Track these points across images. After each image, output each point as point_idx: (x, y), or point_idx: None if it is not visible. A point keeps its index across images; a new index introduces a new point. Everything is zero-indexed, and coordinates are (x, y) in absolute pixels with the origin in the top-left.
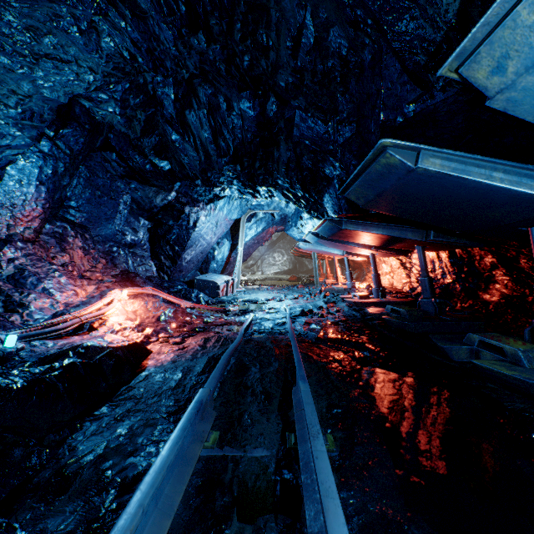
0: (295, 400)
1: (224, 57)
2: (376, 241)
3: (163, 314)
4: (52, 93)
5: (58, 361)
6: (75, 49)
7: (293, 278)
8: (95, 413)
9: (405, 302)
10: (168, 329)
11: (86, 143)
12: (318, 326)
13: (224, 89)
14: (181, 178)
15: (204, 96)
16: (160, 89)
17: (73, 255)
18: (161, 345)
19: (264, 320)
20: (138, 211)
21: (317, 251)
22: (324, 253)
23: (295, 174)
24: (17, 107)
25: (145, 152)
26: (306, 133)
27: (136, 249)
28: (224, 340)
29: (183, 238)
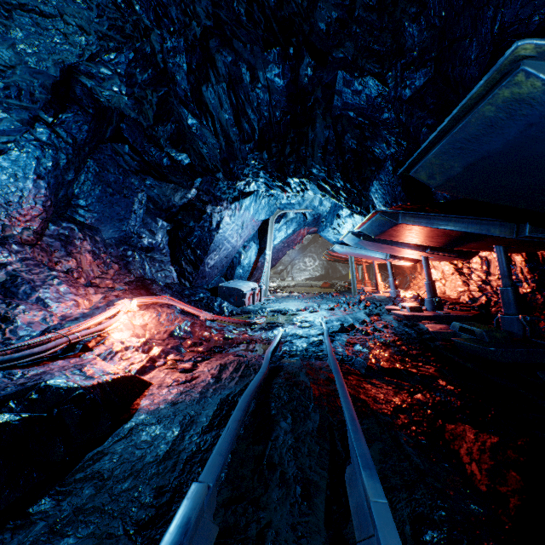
0: (354, 504)
1: None
2: (439, 240)
3: (178, 328)
4: (38, 63)
5: None
6: None
7: (325, 284)
8: (27, 511)
9: (469, 316)
10: (181, 349)
11: (91, 131)
12: (364, 348)
13: (247, 54)
14: (202, 174)
15: (222, 66)
16: (171, 60)
17: (80, 260)
18: (166, 371)
19: (296, 338)
20: (156, 211)
21: (355, 255)
22: (363, 257)
23: (334, 159)
24: None
25: (160, 143)
26: (351, 102)
27: (154, 254)
28: (244, 368)
29: (205, 241)
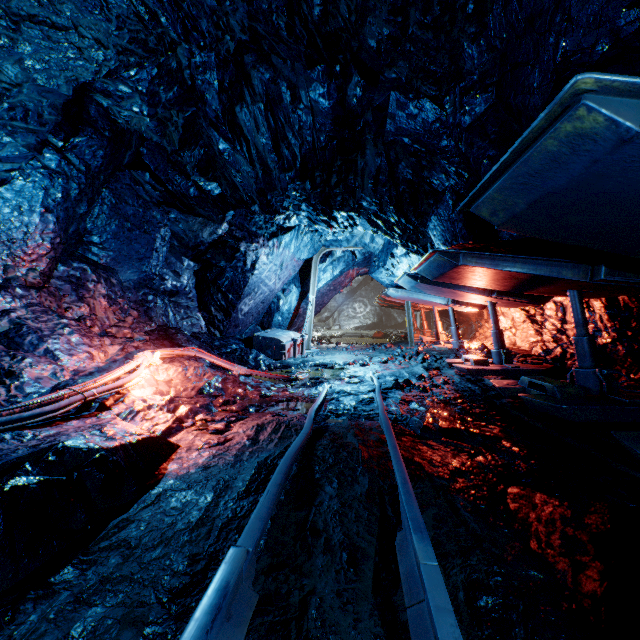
0: (405, 570)
1: (284, 3)
2: (506, 284)
3: (207, 384)
4: (48, 80)
5: (3, 480)
6: (71, 7)
7: (378, 334)
8: (49, 580)
9: (541, 370)
10: (211, 408)
11: (107, 156)
12: (421, 406)
13: (288, 71)
14: (235, 206)
15: (259, 83)
16: (200, 76)
17: (93, 306)
18: (196, 433)
19: (344, 395)
20: (181, 249)
21: (412, 300)
22: (421, 302)
23: (387, 191)
24: (2, 100)
25: (187, 170)
26: (405, 126)
27: (179, 298)
28: (284, 428)
29: (238, 283)
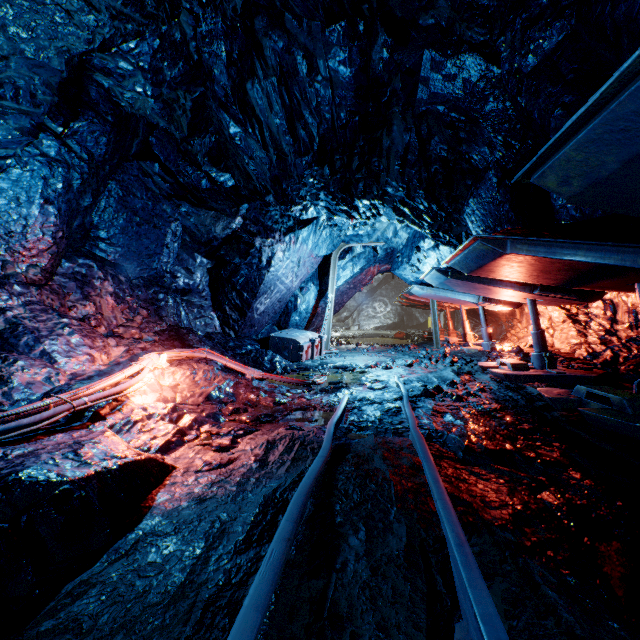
0: None
1: None
2: (559, 277)
3: (217, 389)
4: (37, 52)
5: None
6: None
7: (400, 334)
8: None
9: (592, 377)
10: (219, 417)
11: (111, 144)
12: (458, 420)
13: (303, 37)
14: (249, 199)
15: (272, 54)
16: (206, 48)
17: (100, 304)
18: (197, 449)
19: (366, 403)
20: (193, 245)
21: (438, 298)
22: (447, 300)
23: (417, 172)
24: None
25: (197, 159)
26: (441, 92)
27: (192, 297)
28: (299, 447)
29: (253, 281)
